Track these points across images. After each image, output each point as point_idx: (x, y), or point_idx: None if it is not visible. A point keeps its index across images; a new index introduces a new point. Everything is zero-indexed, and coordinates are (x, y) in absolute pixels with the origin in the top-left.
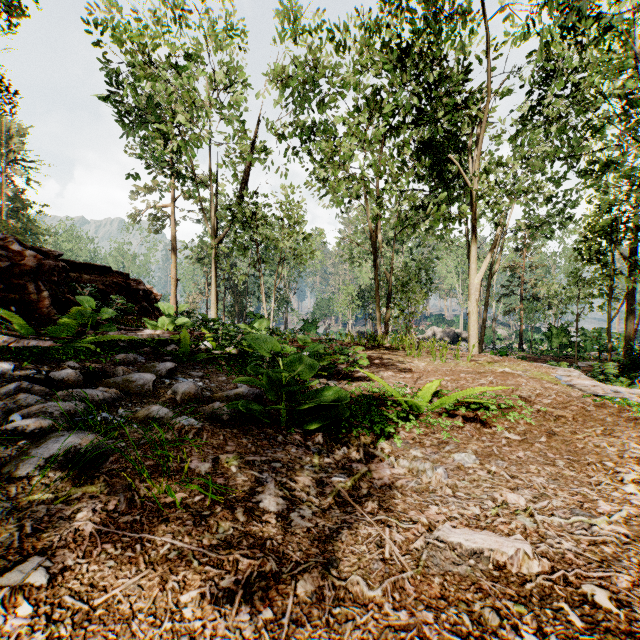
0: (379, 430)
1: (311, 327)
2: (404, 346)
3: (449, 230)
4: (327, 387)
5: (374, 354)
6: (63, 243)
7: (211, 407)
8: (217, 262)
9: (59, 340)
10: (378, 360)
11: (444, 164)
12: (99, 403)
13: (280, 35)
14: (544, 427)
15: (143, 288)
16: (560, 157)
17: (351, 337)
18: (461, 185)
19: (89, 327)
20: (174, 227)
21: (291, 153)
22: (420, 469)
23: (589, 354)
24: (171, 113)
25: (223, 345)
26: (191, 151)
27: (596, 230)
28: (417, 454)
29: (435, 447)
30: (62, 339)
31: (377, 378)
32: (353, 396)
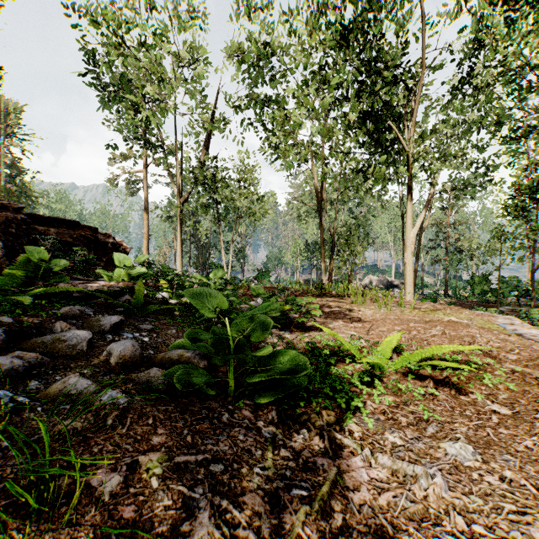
0: (344, 403)
1: (264, 276)
2: (348, 293)
3: (385, 191)
4: (282, 350)
5: (322, 301)
6: (54, 204)
7: (146, 374)
8: (184, 220)
9: (4, 292)
10: (327, 308)
11: (382, 132)
12: (5, 374)
13: (237, 17)
14: (529, 394)
15: (112, 241)
16: (484, 126)
17: (300, 285)
18: (396, 151)
19: (39, 278)
20: (146, 189)
21: (247, 124)
22: (408, 473)
23: (506, 299)
24: (140, 86)
25: (178, 295)
26: (158, 120)
27: (522, 189)
28: (395, 440)
29: (414, 428)
30: (5, 291)
31: (333, 333)
32: (307, 350)
